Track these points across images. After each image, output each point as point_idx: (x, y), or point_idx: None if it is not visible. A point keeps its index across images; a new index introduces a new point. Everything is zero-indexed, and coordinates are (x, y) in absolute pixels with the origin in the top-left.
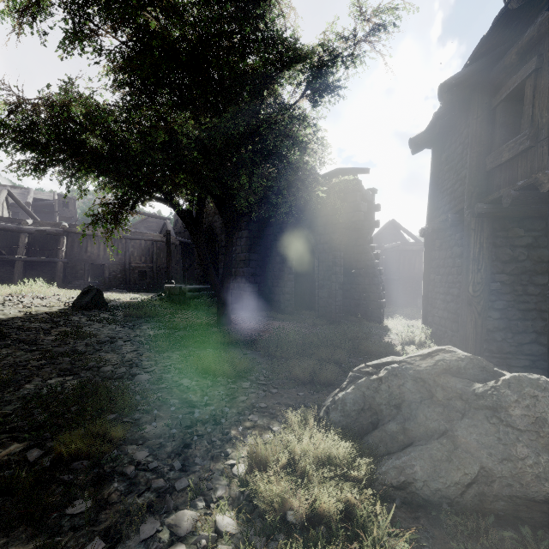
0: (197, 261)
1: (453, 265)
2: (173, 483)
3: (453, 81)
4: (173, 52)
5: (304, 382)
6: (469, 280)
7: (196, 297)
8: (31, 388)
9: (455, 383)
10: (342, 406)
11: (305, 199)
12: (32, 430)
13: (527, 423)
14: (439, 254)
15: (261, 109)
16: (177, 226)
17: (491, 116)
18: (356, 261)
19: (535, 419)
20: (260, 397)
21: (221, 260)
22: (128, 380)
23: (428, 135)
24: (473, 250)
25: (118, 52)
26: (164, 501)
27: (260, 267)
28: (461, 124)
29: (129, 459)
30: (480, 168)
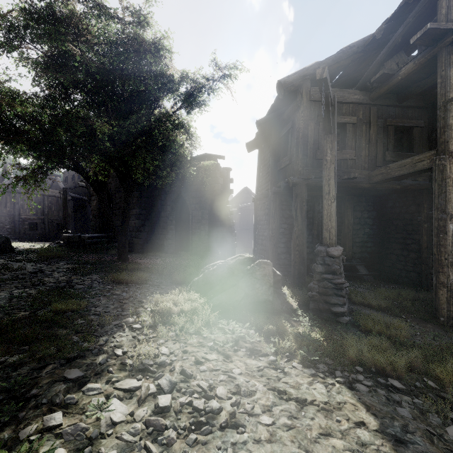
0: (93, 214)
1: (265, 219)
2: (120, 314)
3: (261, 121)
4: (89, 70)
5: (180, 283)
6: (270, 227)
7: (95, 243)
8: (4, 295)
9: (242, 267)
10: (197, 283)
11: (182, 174)
12: (28, 307)
13: (261, 276)
14: (260, 213)
15: (152, 116)
16: (66, 183)
17: (280, 142)
18: (218, 216)
19: (263, 275)
20: (156, 290)
21: (116, 214)
22: (70, 288)
23: (255, 142)
24: (272, 211)
25: (43, 61)
26: (118, 318)
27: (148, 219)
28: (269, 141)
29: (93, 311)
30: (275, 168)
